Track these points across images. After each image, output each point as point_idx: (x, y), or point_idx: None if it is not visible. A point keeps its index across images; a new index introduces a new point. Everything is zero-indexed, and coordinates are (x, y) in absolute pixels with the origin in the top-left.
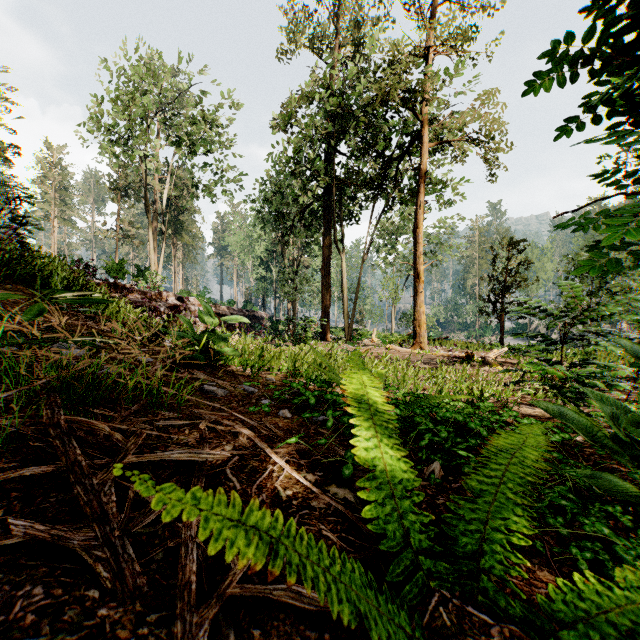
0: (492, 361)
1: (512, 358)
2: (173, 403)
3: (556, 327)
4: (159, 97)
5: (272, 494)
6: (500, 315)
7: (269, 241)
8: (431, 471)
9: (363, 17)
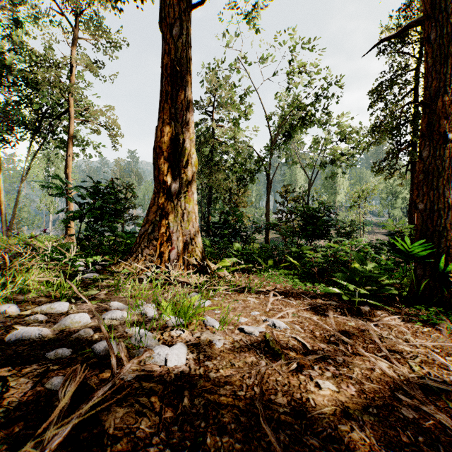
0: None
1: None
2: None
3: None
4: None
5: None
6: (123, 223)
7: None
8: None
9: None
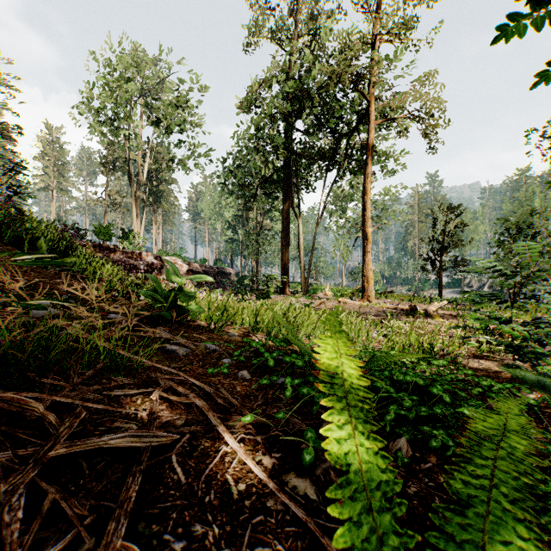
0: (433, 313)
1: (451, 310)
2: (131, 365)
3: (487, 282)
4: (140, 83)
5: (222, 489)
6: (439, 272)
7: (236, 207)
8: (397, 448)
9: (318, 11)
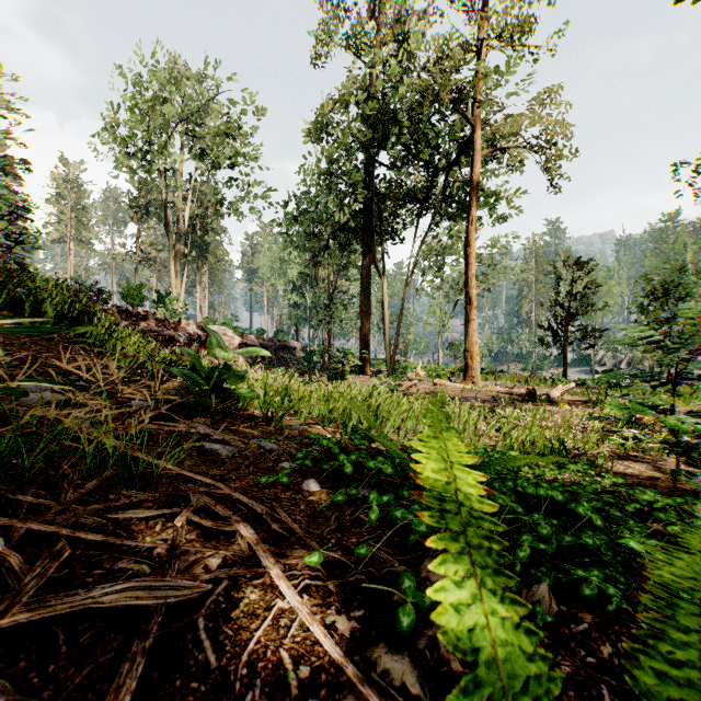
0: (558, 399)
1: (580, 395)
2: (153, 473)
3: (624, 359)
4: (180, 104)
5: (273, 676)
6: (563, 345)
7: (302, 264)
8: (535, 599)
9: (407, 11)
